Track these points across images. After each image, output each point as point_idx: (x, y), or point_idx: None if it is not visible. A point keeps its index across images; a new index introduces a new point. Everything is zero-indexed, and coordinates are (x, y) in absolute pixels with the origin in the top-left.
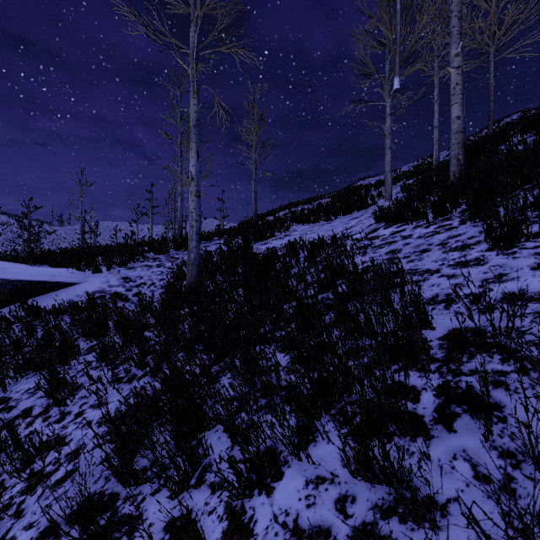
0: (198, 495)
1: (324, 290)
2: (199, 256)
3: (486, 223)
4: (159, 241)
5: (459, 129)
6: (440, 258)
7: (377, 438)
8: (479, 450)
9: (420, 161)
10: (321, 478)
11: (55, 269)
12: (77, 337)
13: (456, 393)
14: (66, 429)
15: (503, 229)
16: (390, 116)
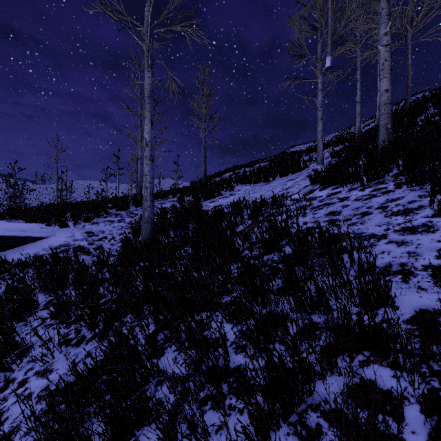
0: None
1: (269, 252)
2: (153, 214)
3: (431, 188)
4: (121, 199)
5: (387, 101)
6: (383, 222)
7: None
8: None
9: (341, 132)
10: None
11: (26, 225)
12: (35, 293)
13: None
14: (5, 401)
15: None
16: (321, 91)
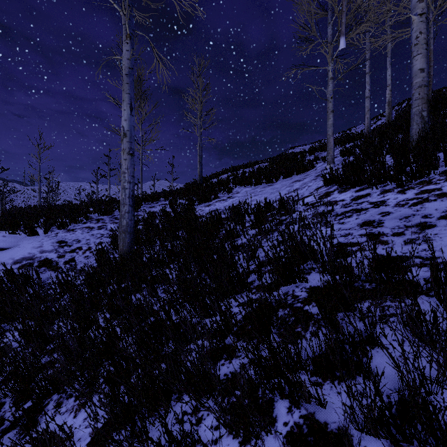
0: None
1: (287, 281)
2: (133, 222)
3: None
4: (105, 202)
5: (423, 83)
6: None
7: None
8: None
9: (341, 133)
10: None
11: None
12: None
13: None
14: None
15: None
16: (332, 79)
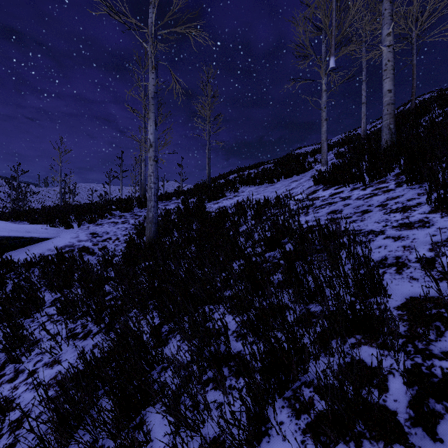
0: None
1: (271, 249)
2: (157, 214)
3: (428, 185)
4: (125, 201)
5: (390, 101)
6: (382, 219)
7: None
8: None
9: (347, 133)
10: None
11: (30, 226)
12: (42, 291)
13: (431, 383)
14: (16, 390)
15: (447, 191)
16: (325, 92)
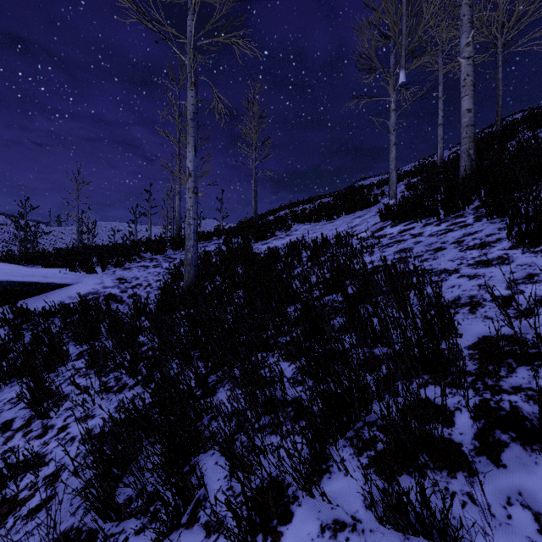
0: (190, 538)
1: (330, 292)
2: (197, 255)
3: (509, 218)
4: (156, 241)
5: (470, 122)
6: (457, 257)
7: (415, 481)
8: (540, 493)
9: (421, 161)
10: (339, 523)
11: (47, 270)
12: (66, 342)
13: (498, 416)
14: (47, 445)
15: (529, 224)
16: (394, 111)
